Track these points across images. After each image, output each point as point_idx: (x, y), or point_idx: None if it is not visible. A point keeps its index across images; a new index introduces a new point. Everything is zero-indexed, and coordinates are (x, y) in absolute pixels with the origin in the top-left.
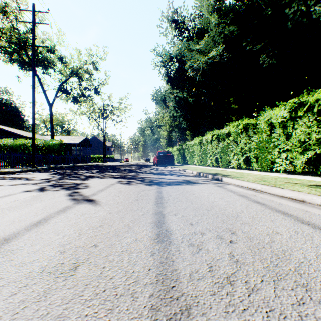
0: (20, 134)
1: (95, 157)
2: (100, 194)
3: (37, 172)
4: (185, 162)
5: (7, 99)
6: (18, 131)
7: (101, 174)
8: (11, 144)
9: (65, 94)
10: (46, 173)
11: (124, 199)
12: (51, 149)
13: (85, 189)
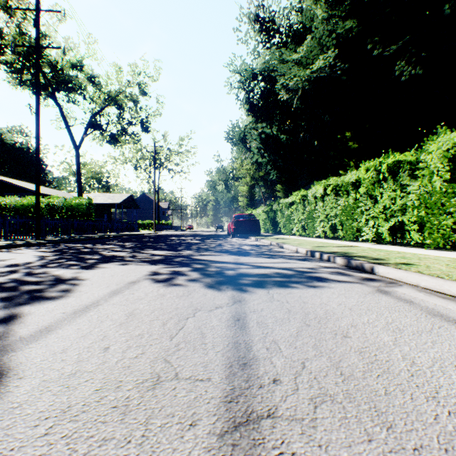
0: (34, 190)
1: (144, 223)
2: (57, 335)
3: (33, 248)
4: (277, 230)
5: (23, 141)
6: (34, 185)
7: (132, 254)
8: (16, 203)
9: (98, 130)
10: (44, 250)
11: (106, 379)
12: (75, 211)
13: (46, 305)
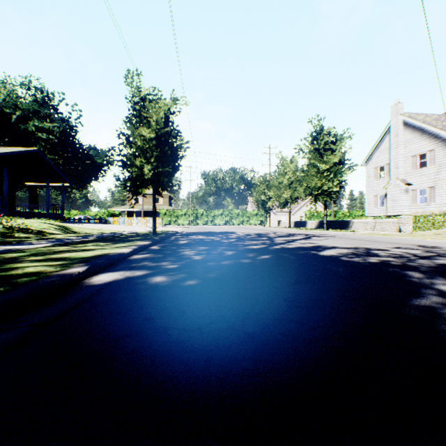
0: None
1: None
2: None
3: None
4: None
5: None
6: None
7: None
8: None
9: None
10: None
11: None
12: None
13: None
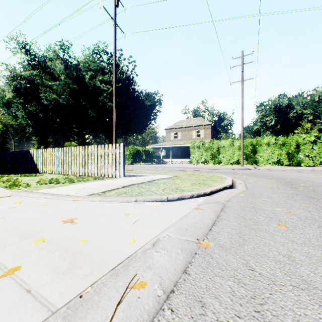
0: None
1: None
2: None
3: None
4: None
5: None
6: None
7: None
8: None
9: None
10: None
11: None
12: None
13: None
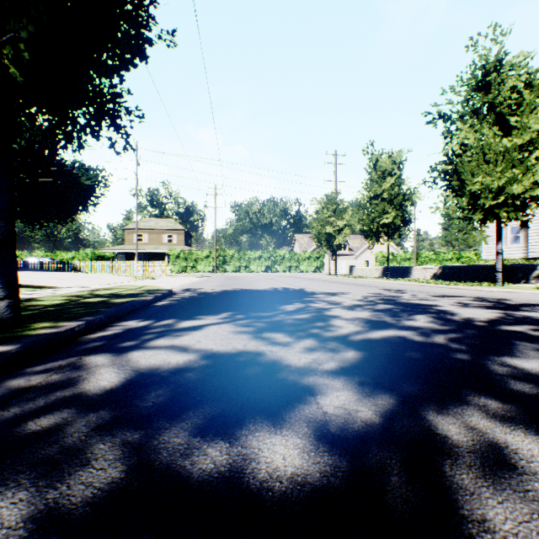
0: None
1: None
2: None
3: None
4: None
5: None
6: None
7: None
8: None
9: None
10: None
11: None
12: None
13: None
